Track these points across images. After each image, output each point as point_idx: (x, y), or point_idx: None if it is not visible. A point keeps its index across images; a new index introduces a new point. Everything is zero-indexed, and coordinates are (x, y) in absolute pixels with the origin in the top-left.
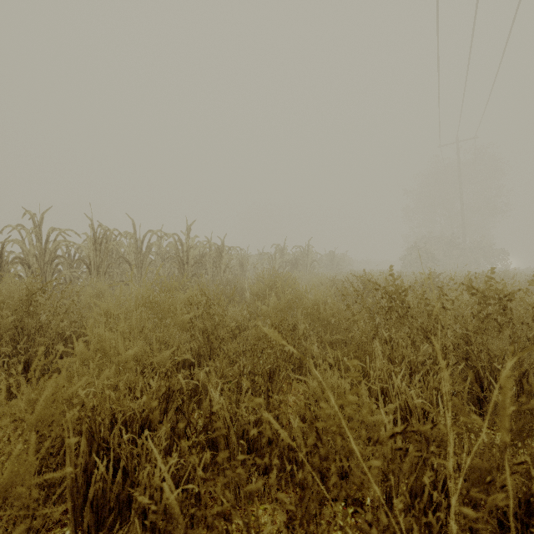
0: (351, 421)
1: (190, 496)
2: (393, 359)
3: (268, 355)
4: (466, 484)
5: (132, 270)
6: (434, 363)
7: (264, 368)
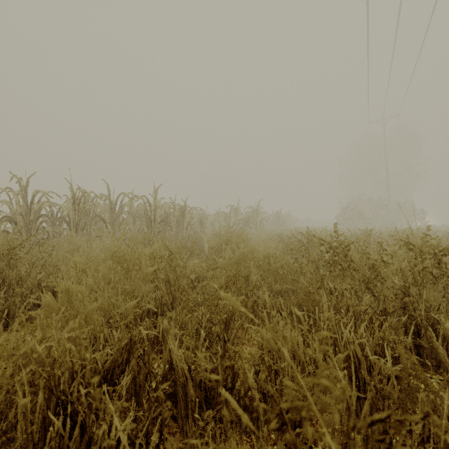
0: (302, 368)
1: (148, 448)
2: (338, 308)
3: (224, 304)
4: None
5: (106, 227)
6: (375, 312)
7: (220, 316)
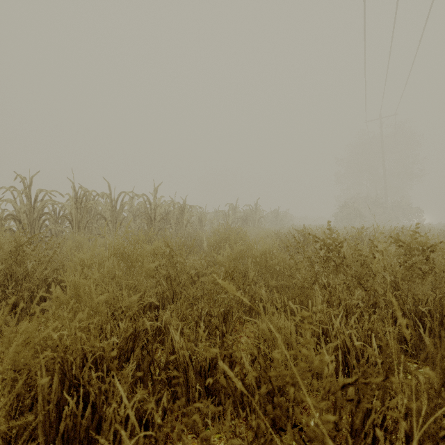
0: (295, 357)
1: (153, 428)
2: (331, 302)
3: (222, 298)
4: (408, 425)
5: (108, 225)
6: (366, 306)
7: (219, 310)
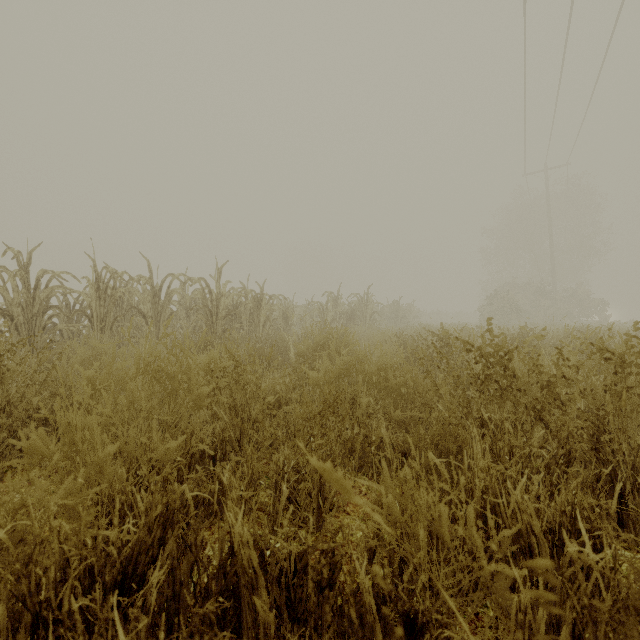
0: (442, 548)
1: None
2: (497, 451)
3: (318, 445)
4: None
5: (147, 324)
6: (554, 456)
7: None
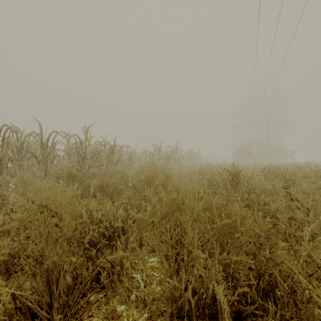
0: None
1: None
2: None
3: None
4: None
5: (38, 163)
6: None
7: None
